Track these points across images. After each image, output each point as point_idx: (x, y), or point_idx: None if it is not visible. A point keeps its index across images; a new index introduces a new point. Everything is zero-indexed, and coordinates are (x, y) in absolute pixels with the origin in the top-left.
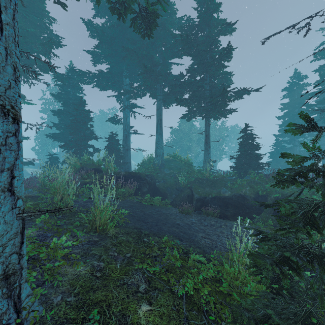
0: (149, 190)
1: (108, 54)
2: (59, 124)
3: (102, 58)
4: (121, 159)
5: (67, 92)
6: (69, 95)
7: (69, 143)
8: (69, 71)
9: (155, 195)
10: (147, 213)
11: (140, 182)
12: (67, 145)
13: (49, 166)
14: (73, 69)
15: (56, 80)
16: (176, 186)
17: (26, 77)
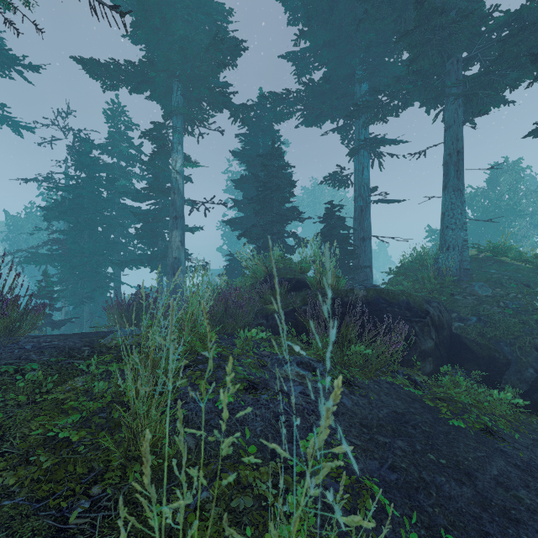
0: (437, 346)
1: (323, 43)
2: (241, 200)
3: (312, 56)
4: (350, 260)
5: (254, 143)
6: (257, 148)
7: (252, 230)
8: (257, 107)
9: (457, 360)
10: (488, 488)
11: (411, 321)
12: (247, 233)
13: (229, 274)
14: (262, 96)
15: (233, 120)
16: (534, 339)
17: (191, 124)
